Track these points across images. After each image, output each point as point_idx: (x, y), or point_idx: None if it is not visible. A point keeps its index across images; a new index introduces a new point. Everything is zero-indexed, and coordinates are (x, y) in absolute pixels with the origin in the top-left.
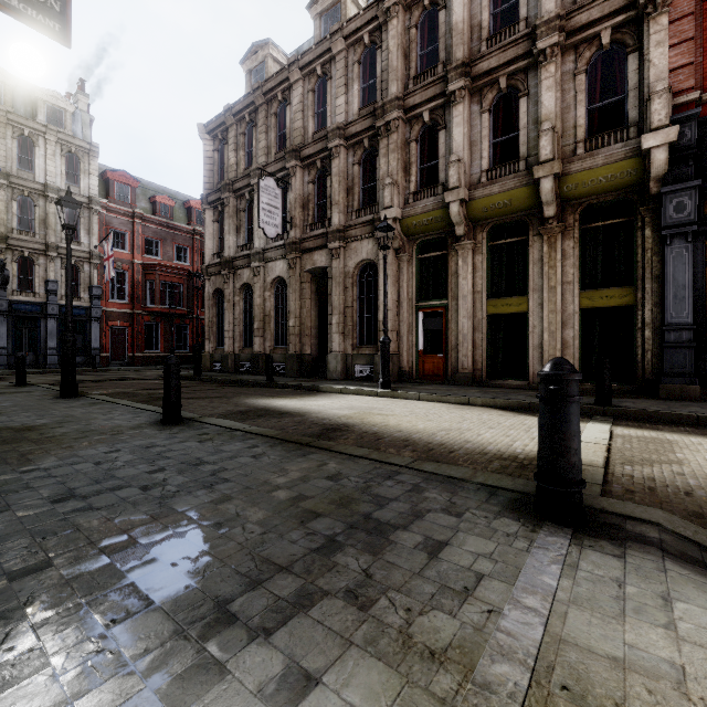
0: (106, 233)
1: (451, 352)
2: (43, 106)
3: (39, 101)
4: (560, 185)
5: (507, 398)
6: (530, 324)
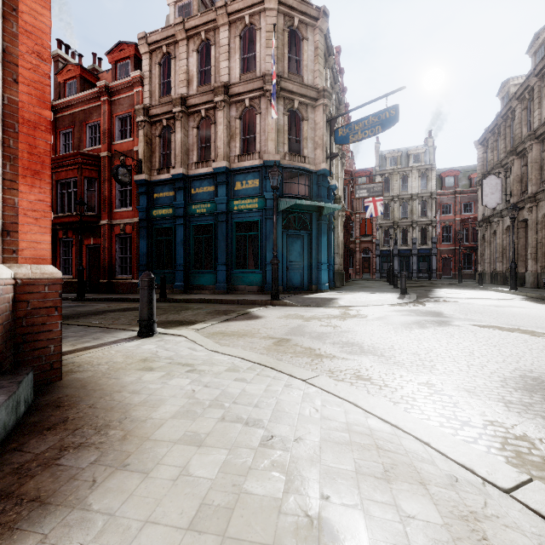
0: (439, 208)
1: None
2: (411, 157)
3: (410, 155)
4: None
5: None
6: None
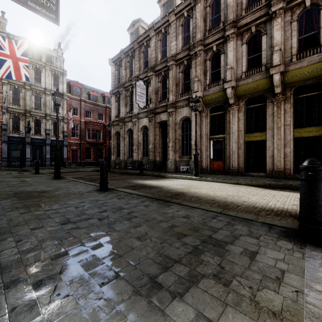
0: (69, 108)
1: (226, 159)
2: (44, 55)
3: (42, 53)
4: (283, 77)
5: (257, 181)
6: (267, 145)
